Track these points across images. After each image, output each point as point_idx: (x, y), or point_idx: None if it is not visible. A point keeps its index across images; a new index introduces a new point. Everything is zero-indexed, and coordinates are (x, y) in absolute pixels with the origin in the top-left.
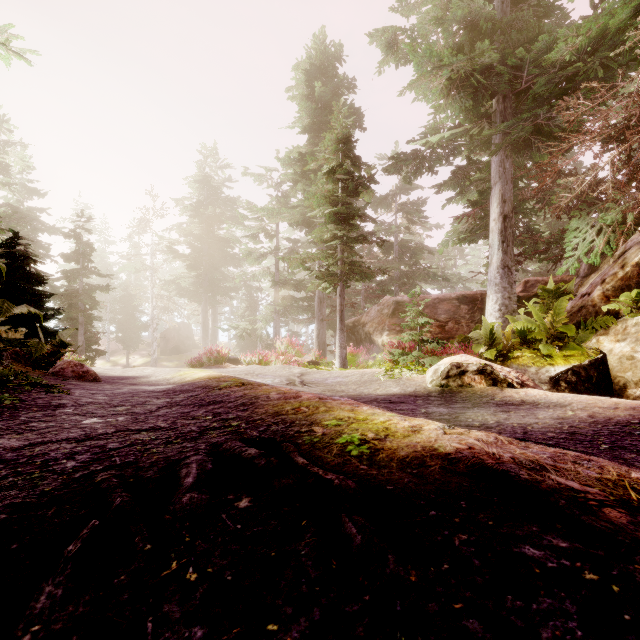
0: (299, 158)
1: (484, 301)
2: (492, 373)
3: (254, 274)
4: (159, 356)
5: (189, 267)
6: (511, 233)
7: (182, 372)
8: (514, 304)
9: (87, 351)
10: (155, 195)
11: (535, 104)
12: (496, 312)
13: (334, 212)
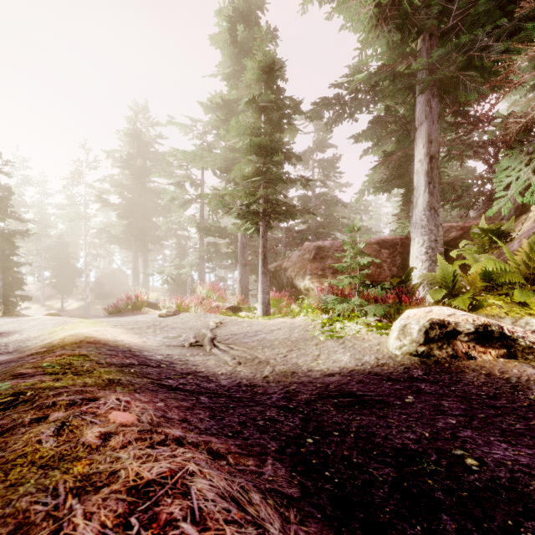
0: (222, 104)
1: (404, 245)
2: (503, 336)
3: (179, 221)
4: (94, 300)
5: (119, 216)
6: (437, 174)
7: (60, 327)
8: (440, 247)
9: (9, 297)
10: (88, 148)
11: (471, 31)
12: (422, 255)
13: (256, 143)
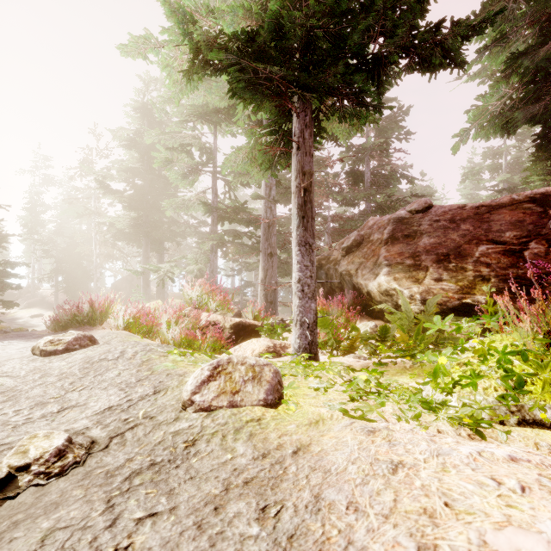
0: None
1: None
2: None
3: (185, 201)
4: None
5: (124, 206)
6: None
7: None
8: None
9: None
10: (98, 134)
11: None
12: None
13: None
